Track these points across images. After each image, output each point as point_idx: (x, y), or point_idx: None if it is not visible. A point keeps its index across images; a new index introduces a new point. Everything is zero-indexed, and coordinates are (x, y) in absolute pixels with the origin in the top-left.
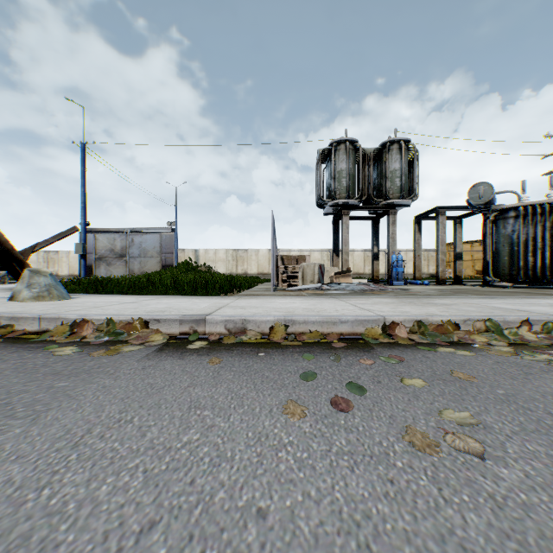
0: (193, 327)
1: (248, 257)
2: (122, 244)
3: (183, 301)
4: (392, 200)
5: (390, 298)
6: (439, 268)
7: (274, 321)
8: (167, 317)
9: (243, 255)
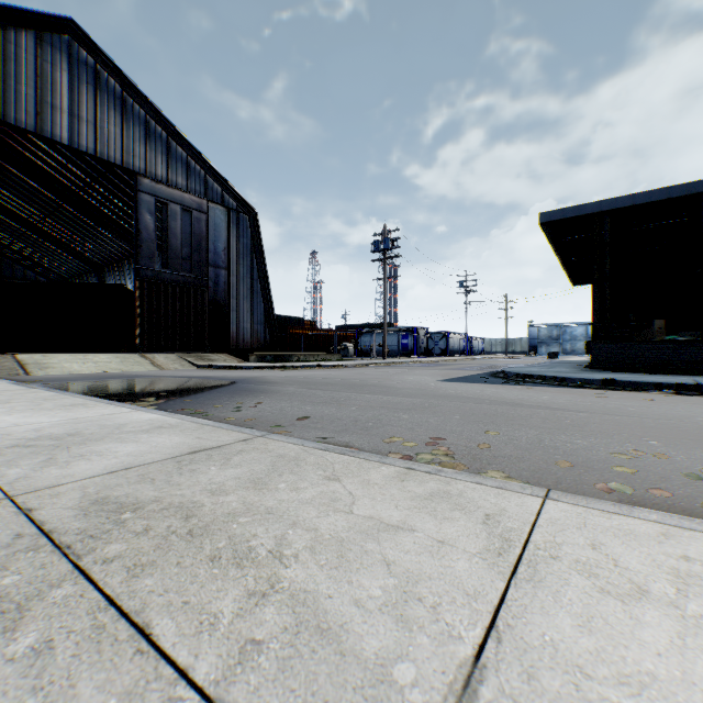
0: None
1: None
2: None
3: None
4: None
5: None
6: None
7: None
8: None
9: None
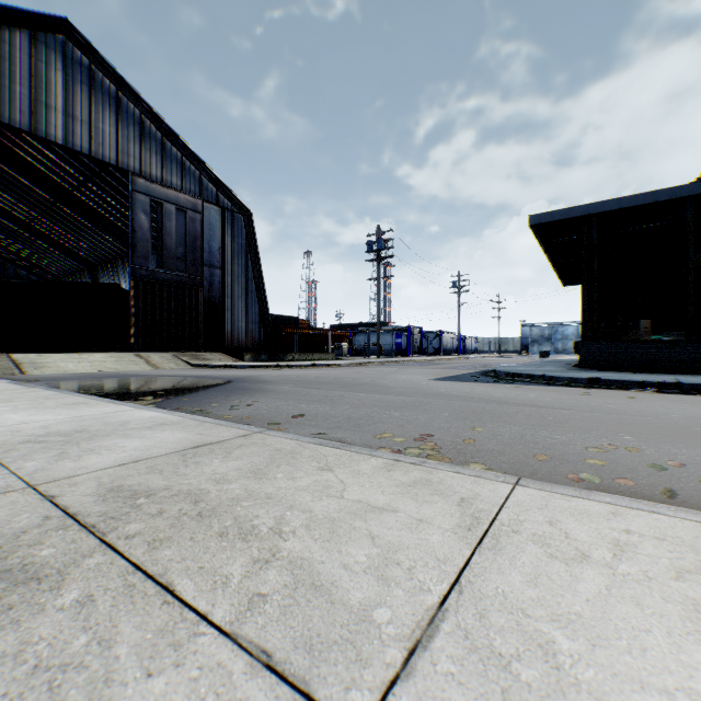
0: None
1: None
2: None
3: None
4: None
5: None
6: None
7: None
8: None
9: None
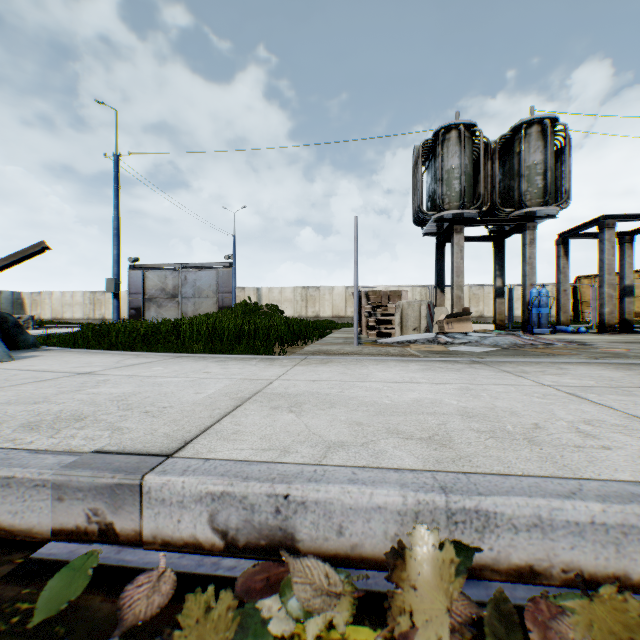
0: (101, 514)
1: (320, 297)
2: (174, 283)
3: (189, 369)
4: (530, 209)
5: (604, 367)
6: (604, 308)
7: (402, 512)
8: (15, 471)
9: (314, 294)
